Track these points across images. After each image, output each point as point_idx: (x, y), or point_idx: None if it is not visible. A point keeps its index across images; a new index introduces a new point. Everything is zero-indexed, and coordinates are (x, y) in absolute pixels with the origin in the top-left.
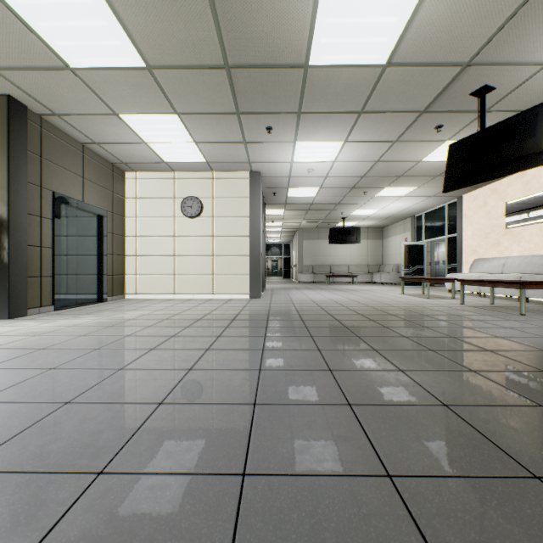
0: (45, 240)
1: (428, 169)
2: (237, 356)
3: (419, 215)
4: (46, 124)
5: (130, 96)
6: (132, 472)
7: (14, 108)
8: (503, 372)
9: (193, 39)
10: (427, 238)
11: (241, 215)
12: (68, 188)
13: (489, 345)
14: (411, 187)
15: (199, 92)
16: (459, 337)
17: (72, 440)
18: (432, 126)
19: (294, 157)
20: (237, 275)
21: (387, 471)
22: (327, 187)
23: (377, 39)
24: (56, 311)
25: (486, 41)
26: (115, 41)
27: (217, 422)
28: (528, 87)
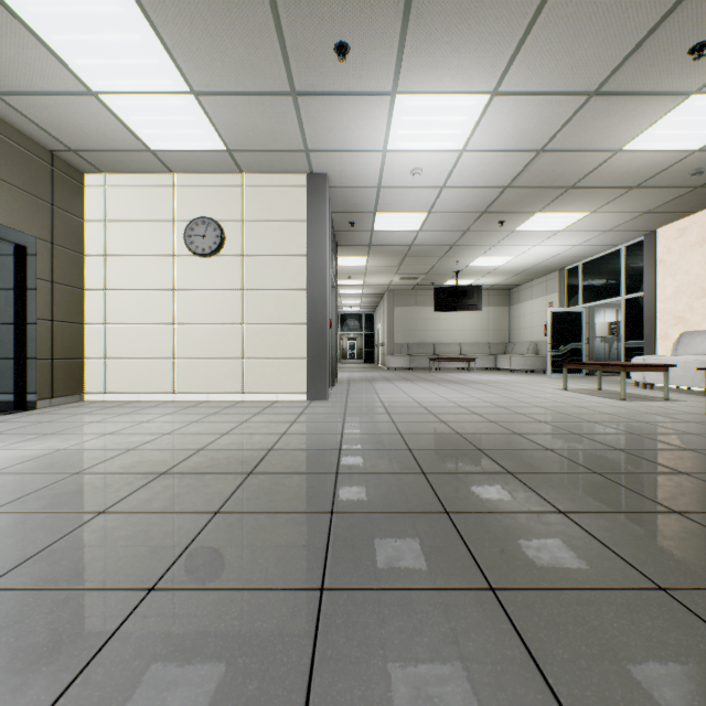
0: None
1: (626, 170)
2: None
3: (573, 266)
4: None
5: None
6: None
7: None
8: None
9: None
10: (587, 302)
11: (293, 253)
12: None
13: None
14: (579, 213)
15: None
16: None
17: None
18: (685, 47)
19: (390, 137)
20: (287, 359)
21: None
22: (440, 210)
23: None
24: None
25: None
26: None
27: None
28: None
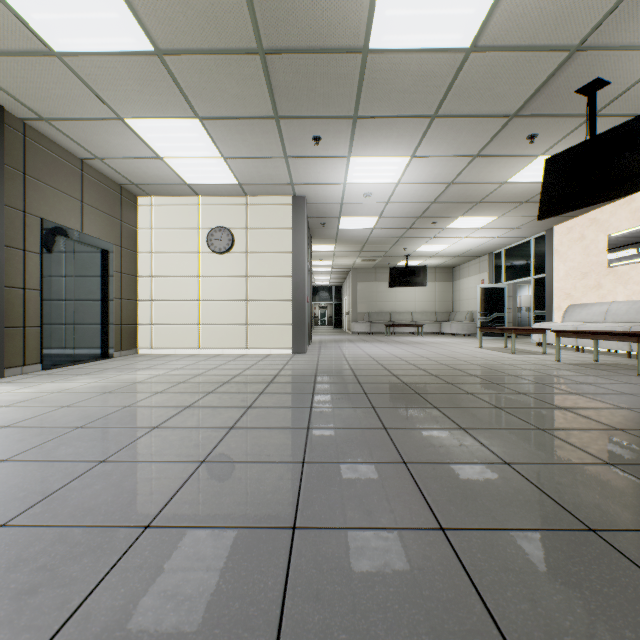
0: (30, 280)
1: (514, 193)
2: (272, 439)
3: (498, 251)
4: (31, 132)
5: (136, 93)
6: None
7: None
8: None
9: (214, 10)
10: (508, 280)
11: (282, 251)
12: (61, 215)
13: (616, 421)
14: (490, 217)
15: (226, 88)
16: (571, 408)
17: None
18: (523, 136)
19: (348, 177)
20: (277, 324)
21: None
22: (387, 216)
23: (460, 10)
24: (45, 371)
25: (605, 15)
26: (111, 12)
27: (231, 569)
28: None
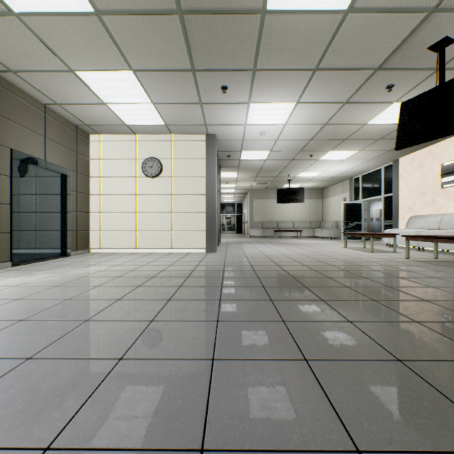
0: (2, 196)
1: (372, 132)
2: (186, 333)
3: (357, 177)
4: (3, 81)
5: (82, 49)
6: None
7: None
8: None
9: None
10: (364, 198)
11: (198, 175)
12: (28, 147)
13: None
14: (353, 151)
15: (153, 45)
16: (434, 300)
17: None
18: (383, 86)
19: (248, 119)
20: (195, 231)
21: None
22: (276, 150)
23: None
24: (13, 267)
25: None
26: None
27: None
28: None
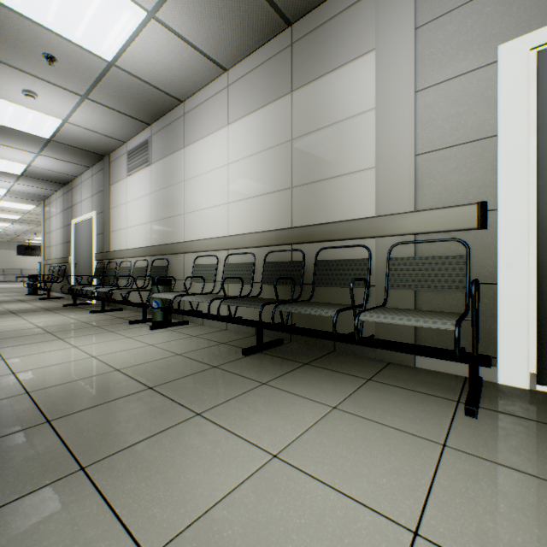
0: None
1: None
2: None
3: None
4: None
5: None
6: None
7: None
8: None
9: None
10: None
11: None
12: None
13: None
14: None
15: None
16: None
17: None
18: None
19: None
20: None
21: None
22: (8, 230)
23: (13, 217)
24: None
25: None
26: None
27: None
28: None
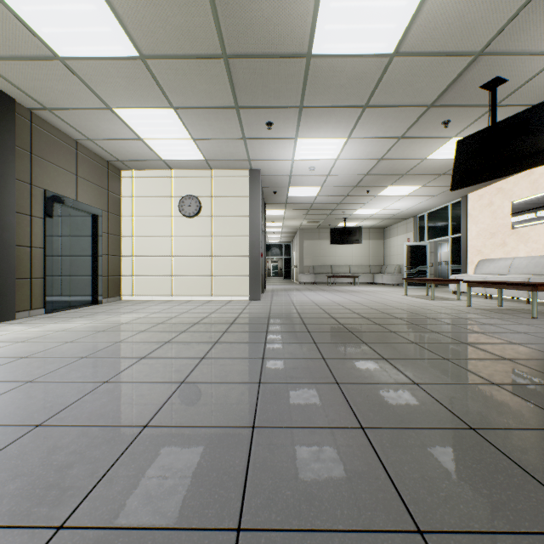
0: (35, 240)
1: (433, 167)
2: (235, 366)
3: (422, 214)
4: (36, 119)
5: (123, 88)
6: (100, 526)
7: (2, 101)
8: (529, 386)
9: (188, 25)
10: (430, 239)
11: (240, 215)
12: (60, 186)
13: (506, 353)
14: (414, 186)
15: (196, 85)
16: (472, 343)
17: (34, 478)
18: (439, 122)
19: (295, 154)
20: (237, 276)
21: (416, 524)
22: (328, 185)
23: (384, 25)
24: (47, 314)
25: (501, 28)
26: (106, 27)
27: (209, 453)
28: (541, 79)
